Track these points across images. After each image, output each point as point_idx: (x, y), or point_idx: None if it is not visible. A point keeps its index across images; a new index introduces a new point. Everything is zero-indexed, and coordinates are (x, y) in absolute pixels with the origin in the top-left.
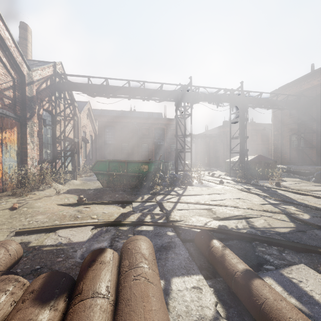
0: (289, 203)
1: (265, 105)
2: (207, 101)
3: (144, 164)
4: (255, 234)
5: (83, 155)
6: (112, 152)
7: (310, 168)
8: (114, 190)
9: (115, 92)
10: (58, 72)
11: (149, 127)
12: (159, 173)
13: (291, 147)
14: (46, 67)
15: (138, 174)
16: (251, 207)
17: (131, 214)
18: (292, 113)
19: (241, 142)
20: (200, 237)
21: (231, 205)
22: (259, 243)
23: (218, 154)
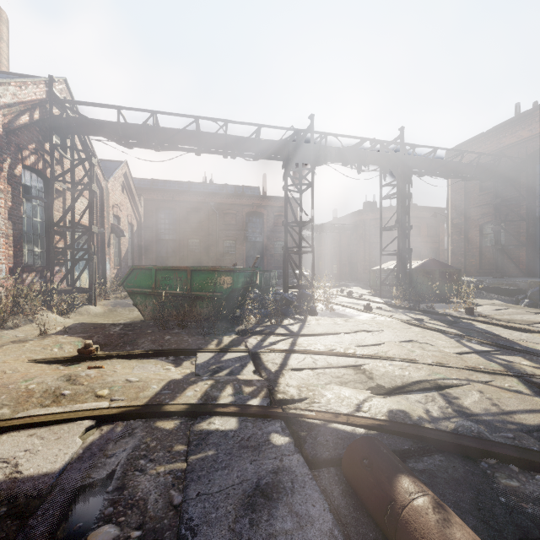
0: (510, 350)
1: (441, 170)
2: (342, 160)
3: (225, 275)
4: (479, 436)
5: (114, 258)
6: (170, 255)
7: (517, 282)
8: (163, 327)
9: (171, 138)
10: (57, 97)
11: (236, 210)
12: (254, 291)
13: (483, 246)
14: (31, 83)
15: (212, 293)
16: (442, 362)
17: (190, 384)
18: (484, 187)
19: (400, 235)
20: (360, 462)
21: (400, 356)
22: (496, 462)
23: (356, 258)
